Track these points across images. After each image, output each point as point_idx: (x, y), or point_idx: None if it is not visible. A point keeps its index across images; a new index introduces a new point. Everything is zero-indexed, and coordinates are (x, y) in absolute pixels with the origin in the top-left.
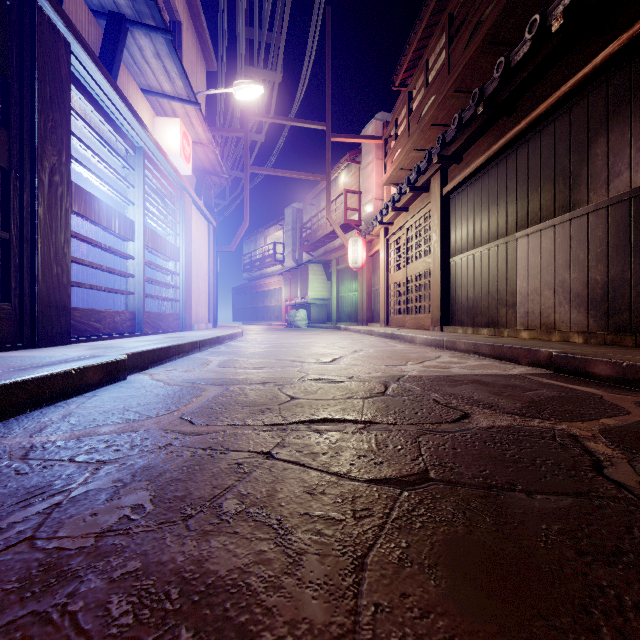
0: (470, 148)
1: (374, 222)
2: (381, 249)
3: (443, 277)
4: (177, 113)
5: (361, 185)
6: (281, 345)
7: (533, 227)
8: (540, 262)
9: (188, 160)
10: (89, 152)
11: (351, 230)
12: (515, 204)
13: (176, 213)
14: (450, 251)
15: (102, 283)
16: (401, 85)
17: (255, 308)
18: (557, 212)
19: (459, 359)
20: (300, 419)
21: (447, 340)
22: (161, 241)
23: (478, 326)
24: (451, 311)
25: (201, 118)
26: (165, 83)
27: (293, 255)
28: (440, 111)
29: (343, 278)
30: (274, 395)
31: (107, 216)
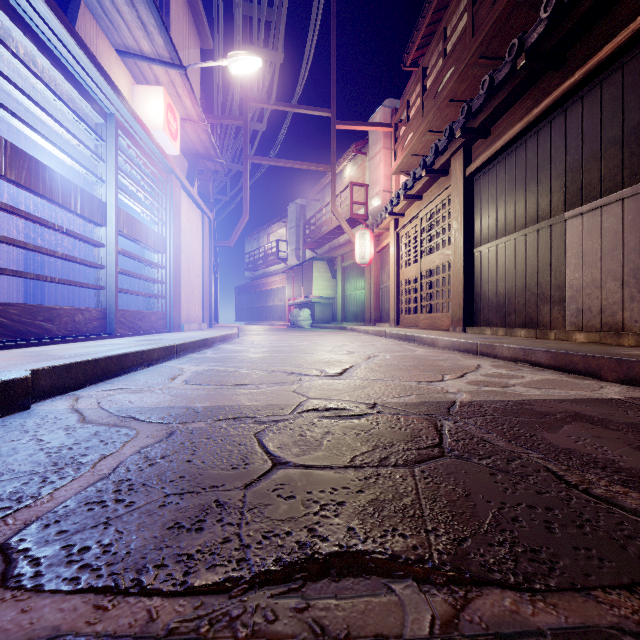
0: (500, 118)
1: (383, 214)
2: (391, 243)
3: (466, 270)
4: (161, 82)
5: (368, 177)
6: (279, 349)
7: (590, 204)
8: (600, 247)
9: (174, 137)
10: (35, 108)
11: (357, 225)
12: (563, 178)
13: (162, 198)
14: (474, 240)
15: (87, 279)
16: (412, 65)
17: (258, 308)
18: (627, 182)
19: (509, 370)
20: (281, 557)
21: (482, 344)
22: (141, 228)
23: (511, 326)
24: (475, 309)
25: (188, 87)
26: (143, 41)
27: (297, 253)
28: (460, 83)
29: (349, 275)
30: (244, 453)
31: (63, 191)
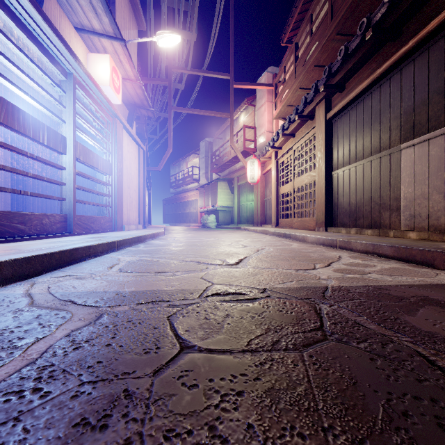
0: (352, 77)
1: (267, 147)
2: (272, 168)
3: (327, 187)
4: (107, 51)
5: (256, 122)
6: (193, 243)
7: (420, 137)
8: (428, 169)
9: (118, 91)
10: (12, 66)
11: (248, 156)
12: (399, 119)
13: (109, 135)
14: (333, 165)
15: (57, 194)
16: (288, 42)
17: (179, 214)
18: None
19: (363, 260)
20: None
21: (341, 240)
22: (93, 156)
23: (360, 227)
24: (334, 215)
25: (127, 55)
26: (94, 20)
27: (206, 175)
28: (323, 53)
29: (243, 191)
30: (157, 336)
31: (34, 128)
